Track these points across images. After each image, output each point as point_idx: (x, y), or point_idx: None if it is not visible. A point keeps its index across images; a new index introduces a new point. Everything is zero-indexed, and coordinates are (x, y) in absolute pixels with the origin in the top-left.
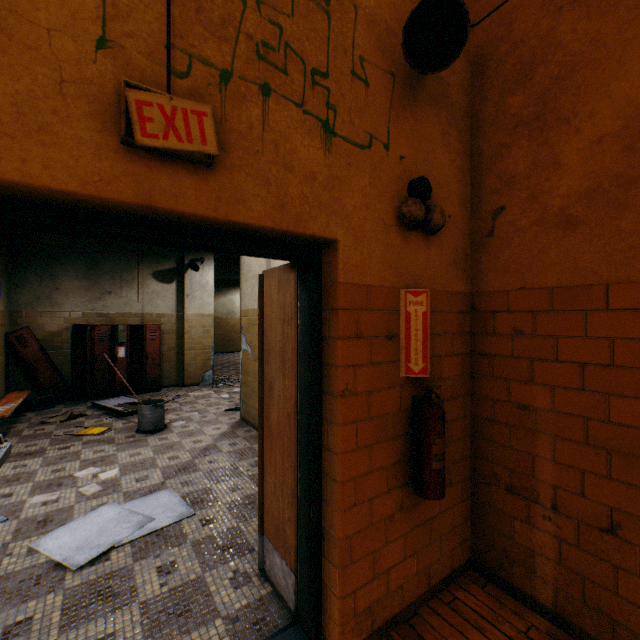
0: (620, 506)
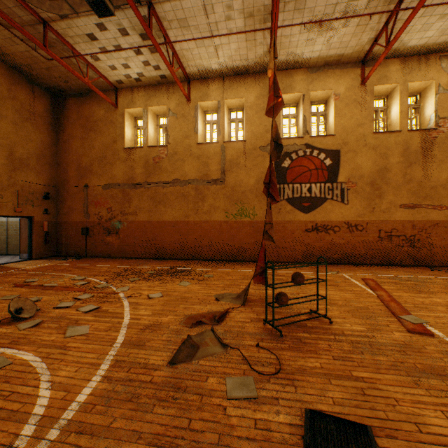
0: (69, 242)
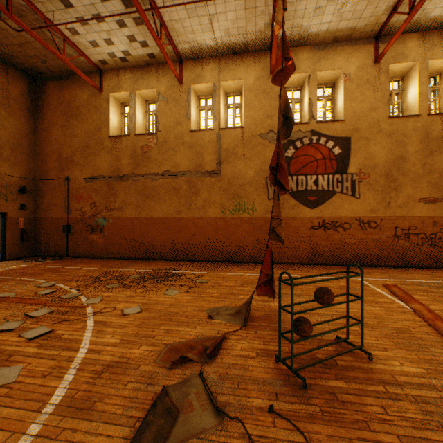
0: (49, 240)
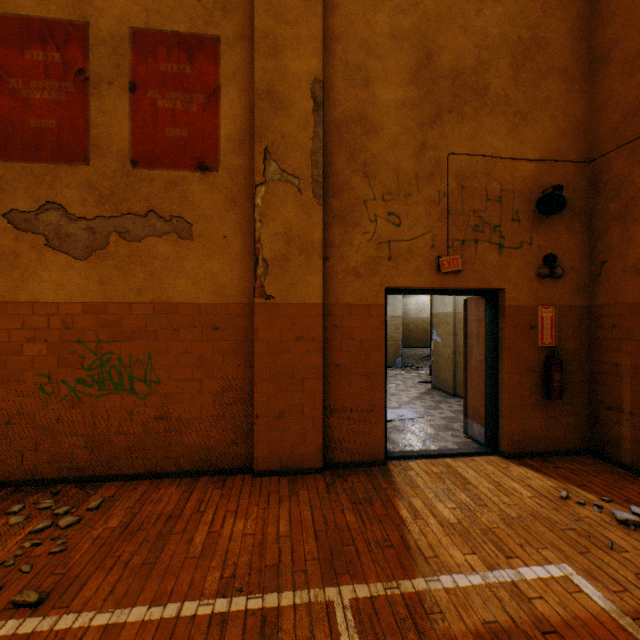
0: None
